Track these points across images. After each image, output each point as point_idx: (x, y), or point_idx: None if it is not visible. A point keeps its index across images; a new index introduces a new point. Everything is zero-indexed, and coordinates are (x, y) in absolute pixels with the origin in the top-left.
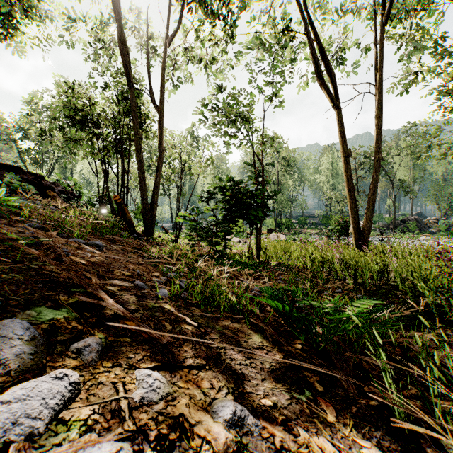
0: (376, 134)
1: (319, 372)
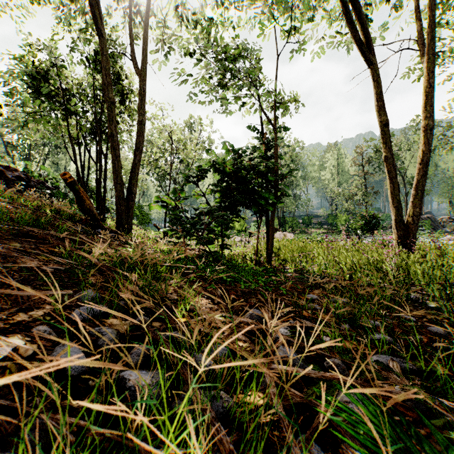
0: (426, 95)
1: None
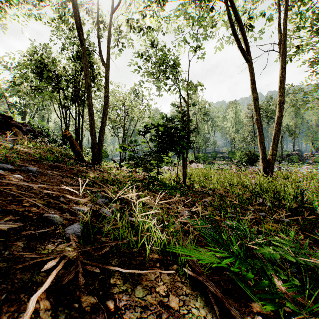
0: (279, 82)
1: None
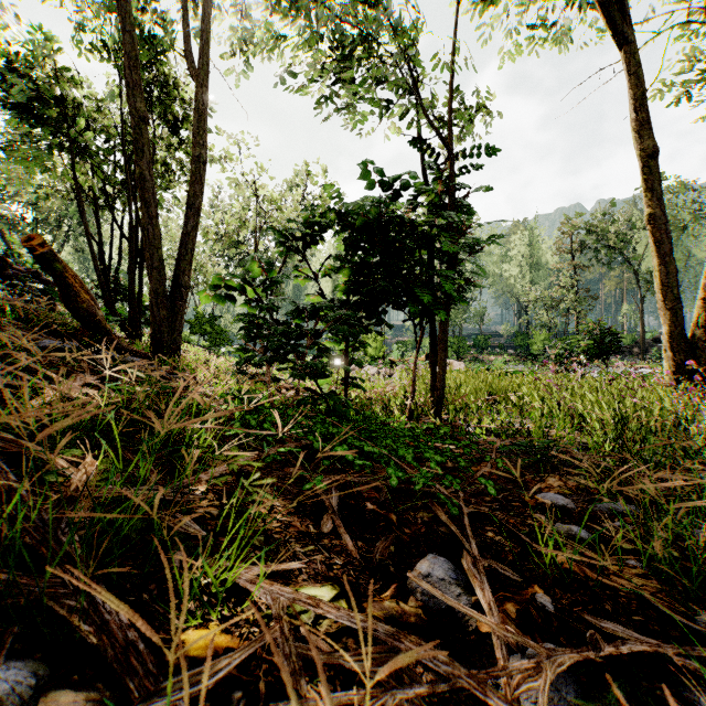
0: None
1: None
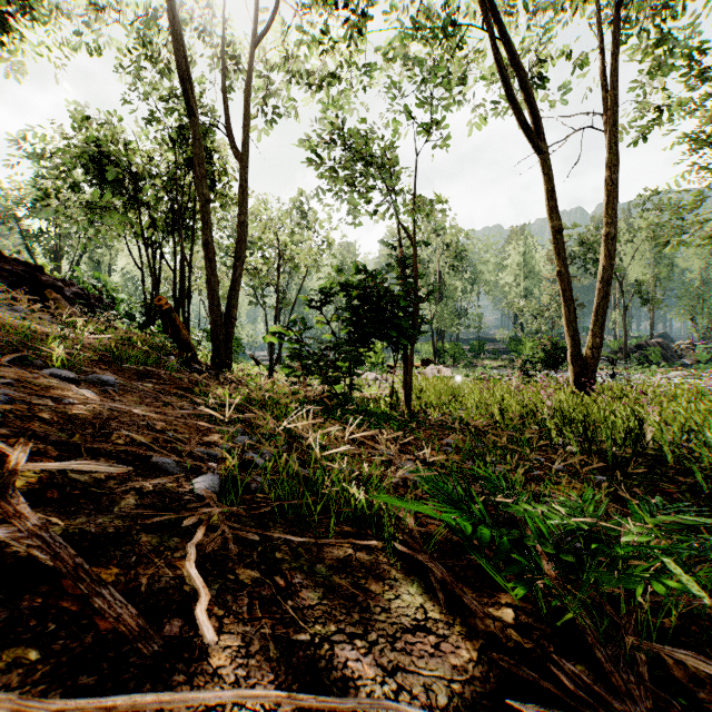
0: (609, 195)
1: (576, 708)
